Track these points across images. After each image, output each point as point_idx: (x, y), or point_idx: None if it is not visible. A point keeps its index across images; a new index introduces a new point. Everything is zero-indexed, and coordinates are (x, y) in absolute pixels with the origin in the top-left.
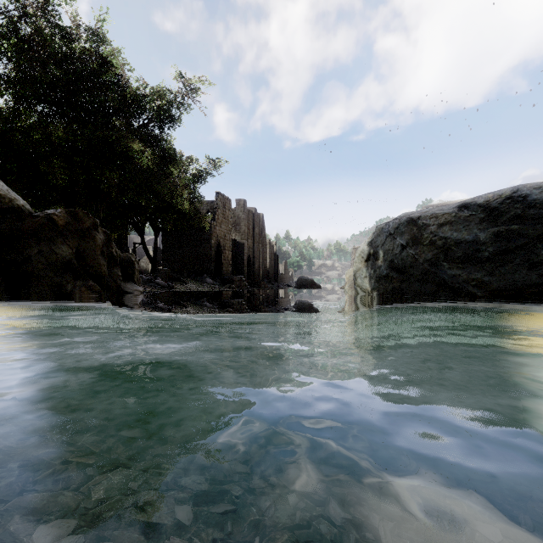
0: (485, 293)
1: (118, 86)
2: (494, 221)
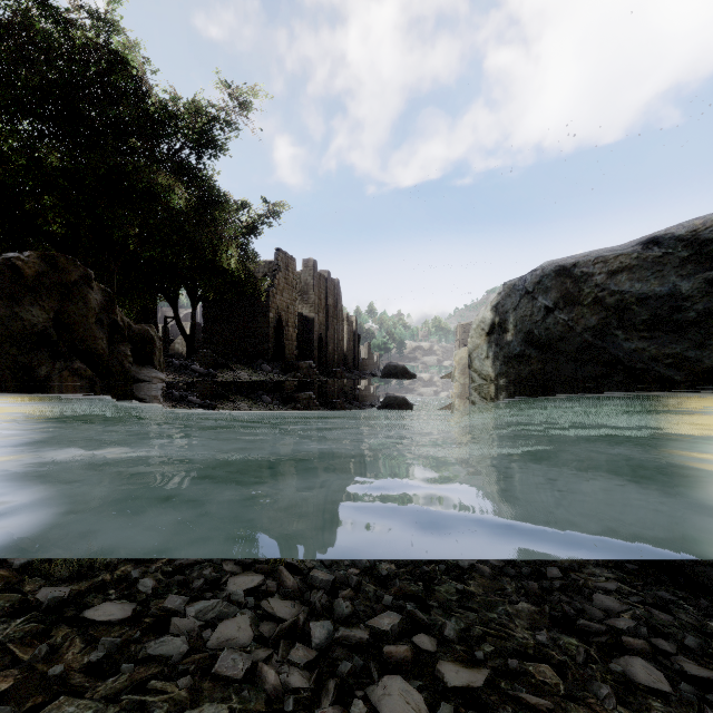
0: (688, 377)
1: (137, 96)
2: (706, 260)
